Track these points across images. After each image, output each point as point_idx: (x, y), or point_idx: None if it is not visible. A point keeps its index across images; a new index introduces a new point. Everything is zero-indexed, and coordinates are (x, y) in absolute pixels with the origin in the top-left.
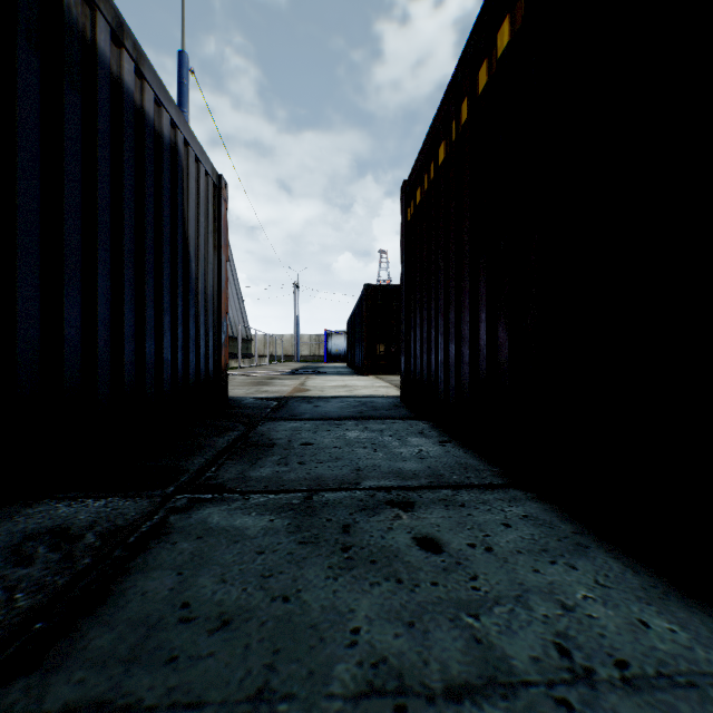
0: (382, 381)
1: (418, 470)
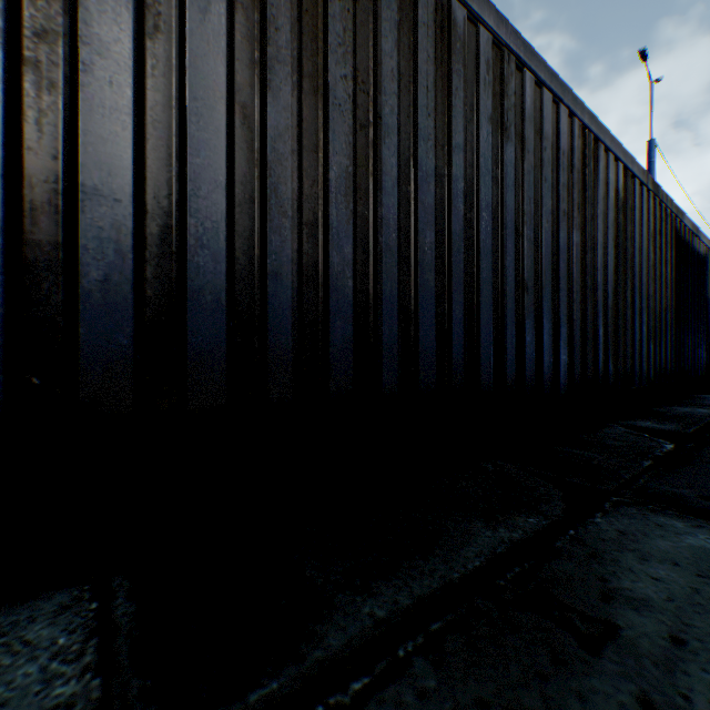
0: None
1: None
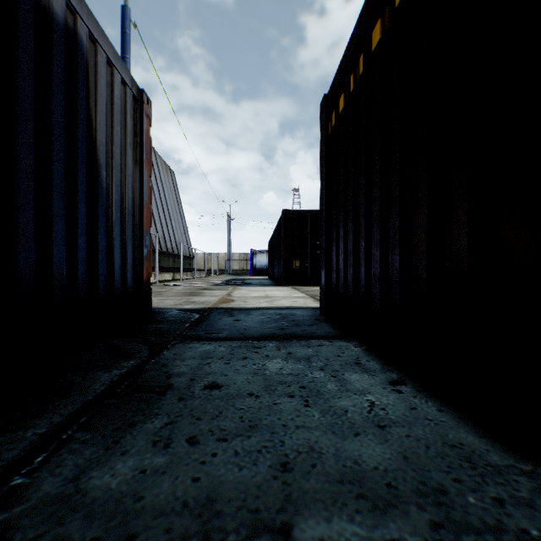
0: (298, 292)
1: (390, 469)
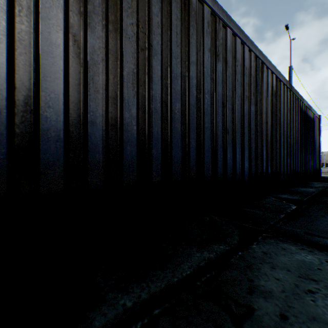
0: None
1: None
